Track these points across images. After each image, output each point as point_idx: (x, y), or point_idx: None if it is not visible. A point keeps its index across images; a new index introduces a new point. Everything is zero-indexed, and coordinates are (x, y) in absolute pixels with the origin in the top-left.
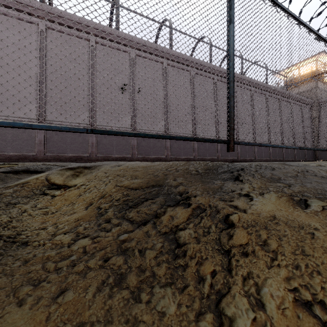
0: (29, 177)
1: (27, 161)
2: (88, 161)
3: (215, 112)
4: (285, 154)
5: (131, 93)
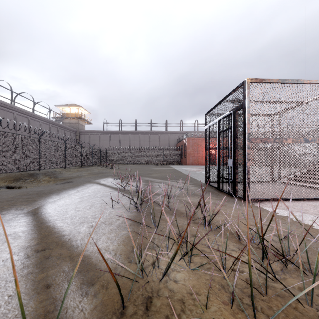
0: None
1: None
2: None
3: None
4: None
5: None
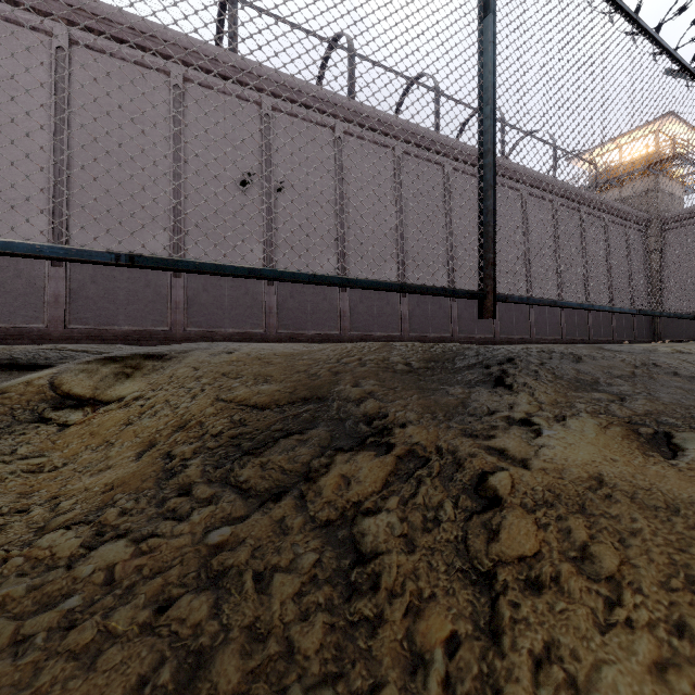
0: (14, 378)
1: (26, 341)
2: (166, 342)
3: (447, 237)
4: (594, 328)
5: (264, 193)
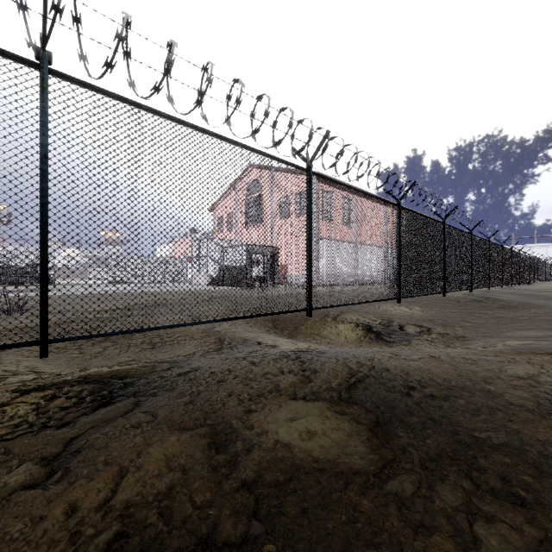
0: None
1: None
2: None
3: None
4: None
5: None
